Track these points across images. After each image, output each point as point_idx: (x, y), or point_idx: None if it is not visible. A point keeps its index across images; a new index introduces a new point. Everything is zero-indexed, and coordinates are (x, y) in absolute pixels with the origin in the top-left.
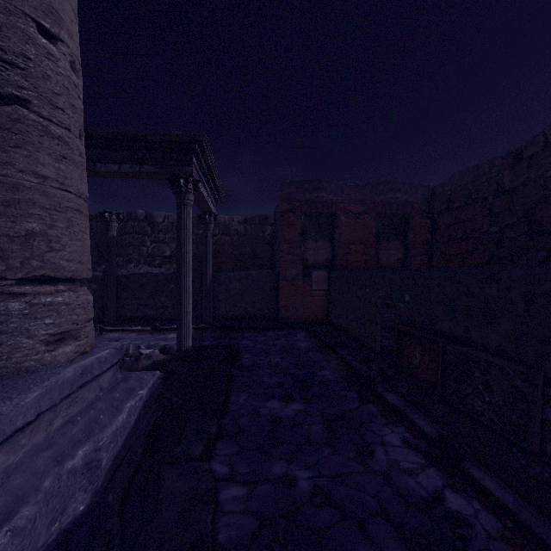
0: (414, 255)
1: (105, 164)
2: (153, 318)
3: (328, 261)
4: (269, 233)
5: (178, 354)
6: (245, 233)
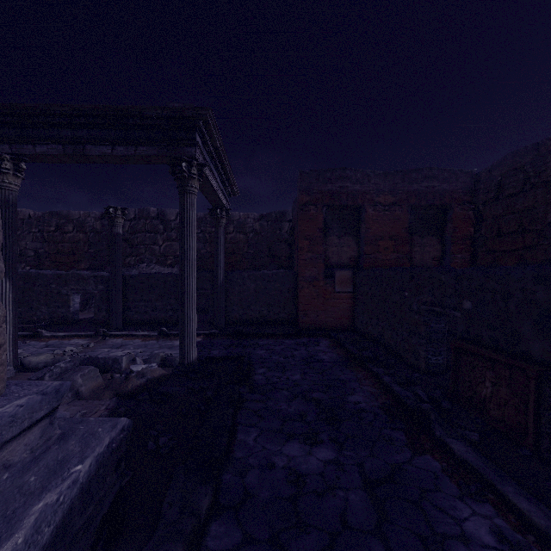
0: (454, 252)
1: (96, 147)
2: (162, 321)
3: (353, 259)
4: (286, 230)
5: (180, 368)
6: (261, 231)
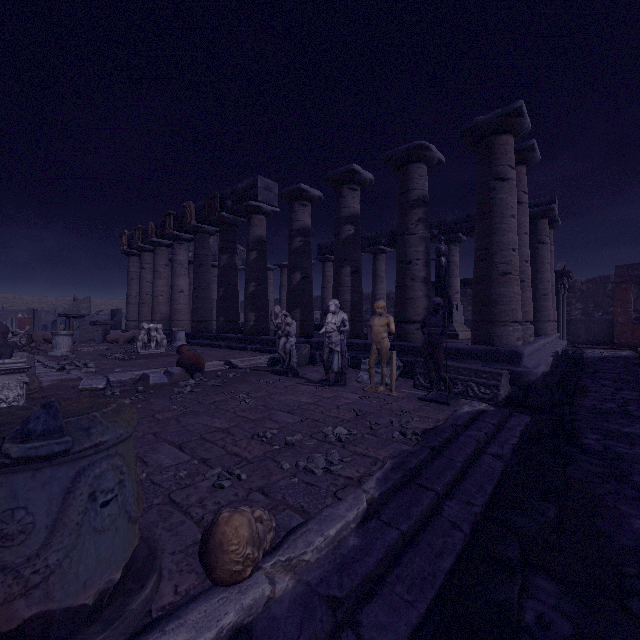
0: None
1: None
2: None
3: None
4: (609, 289)
5: None
6: (587, 290)
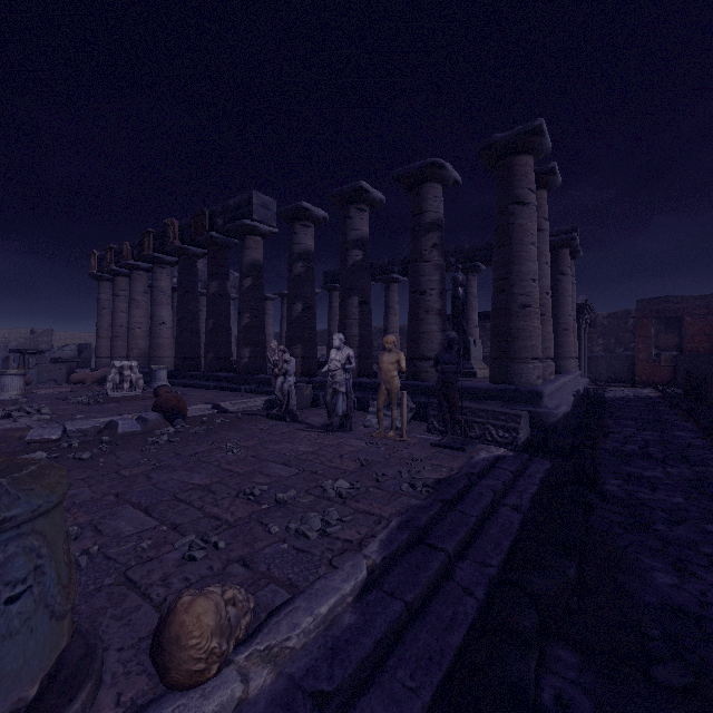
0: None
1: None
2: None
3: (677, 347)
4: (630, 324)
5: None
6: (608, 325)
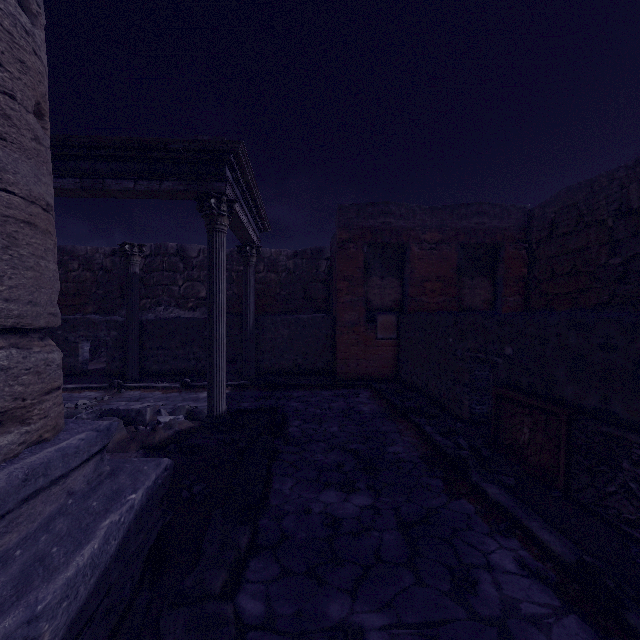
0: (506, 295)
1: (117, 181)
2: (184, 372)
3: (397, 302)
4: (323, 269)
5: (209, 420)
6: (295, 270)
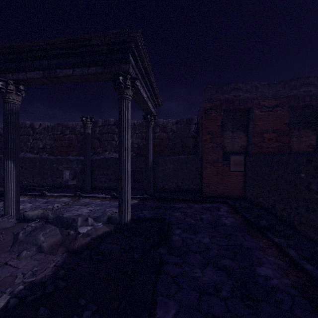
0: None
1: (62, 70)
2: (114, 188)
3: (243, 147)
4: (193, 130)
5: (119, 226)
6: (177, 130)
